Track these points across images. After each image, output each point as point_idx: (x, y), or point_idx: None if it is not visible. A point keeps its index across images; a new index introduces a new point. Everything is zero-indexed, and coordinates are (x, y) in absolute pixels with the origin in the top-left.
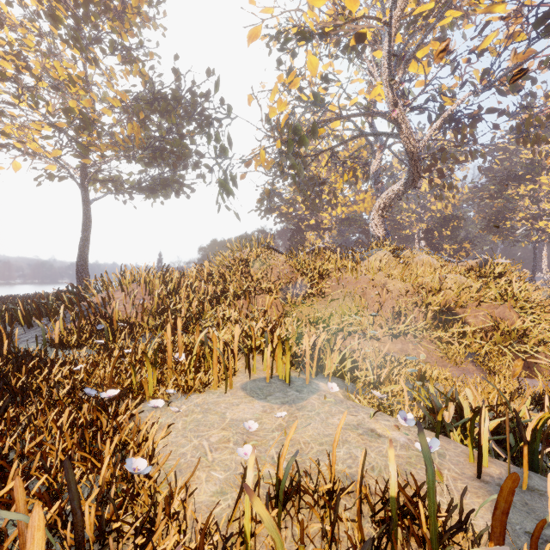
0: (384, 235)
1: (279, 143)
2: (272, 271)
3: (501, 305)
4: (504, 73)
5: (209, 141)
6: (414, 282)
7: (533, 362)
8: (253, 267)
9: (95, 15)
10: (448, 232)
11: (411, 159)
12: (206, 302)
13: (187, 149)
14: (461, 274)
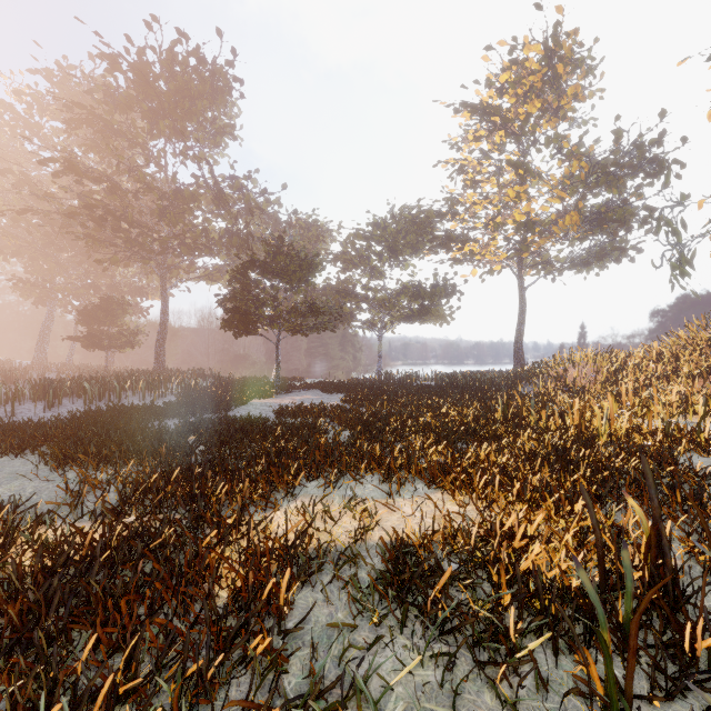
0: None
1: None
2: None
3: None
4: None
5: (658, 229)
6: None
7: None
8: None
9: (534, 127)
10: None
11: None
12: (653, 378)
13: (632, 217)
14: None
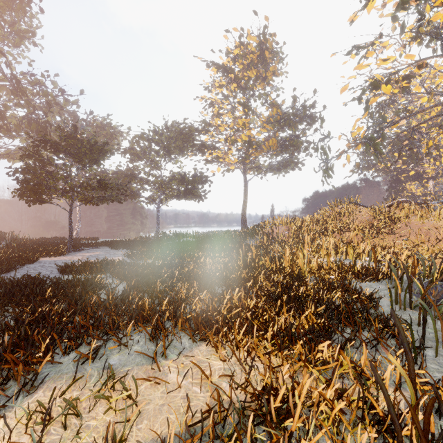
0: None
1: (360, 145)
2: (357, 218)
3: None
4: None
5: (317, 150)
6: None
7: None
8: (344, 216)
9: (252, 85)
10: None
11: None
12: (317, 233)
13: (301, 145)
14: None
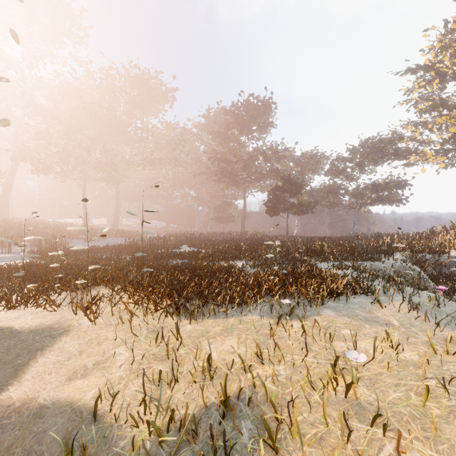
0: None
1: None
2: None
3: None
4: None
5: None
6: None
7: None
8: None
9: None
10: None
11: None
12: None
13: None
14: None
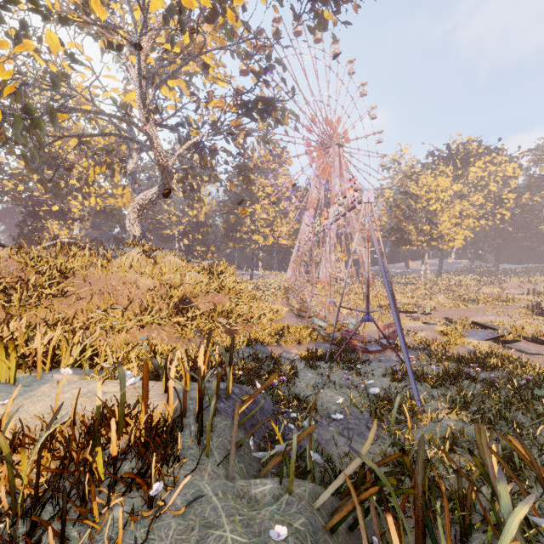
0: (141, 235)
1: (0, 113)
2: None
3: (220, 294)
4: (226, 129)
5: None
6: (161, 279)
7: (235, 330)
8: None
9: None
10: (200, 236)
11: (162, 171)
12: None
13: None
14: (197, 272)
